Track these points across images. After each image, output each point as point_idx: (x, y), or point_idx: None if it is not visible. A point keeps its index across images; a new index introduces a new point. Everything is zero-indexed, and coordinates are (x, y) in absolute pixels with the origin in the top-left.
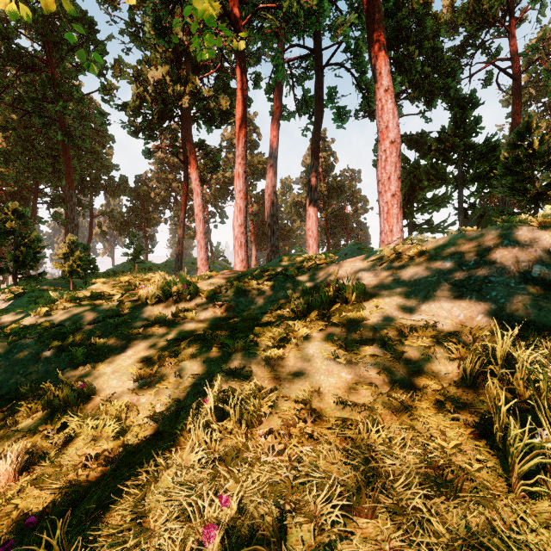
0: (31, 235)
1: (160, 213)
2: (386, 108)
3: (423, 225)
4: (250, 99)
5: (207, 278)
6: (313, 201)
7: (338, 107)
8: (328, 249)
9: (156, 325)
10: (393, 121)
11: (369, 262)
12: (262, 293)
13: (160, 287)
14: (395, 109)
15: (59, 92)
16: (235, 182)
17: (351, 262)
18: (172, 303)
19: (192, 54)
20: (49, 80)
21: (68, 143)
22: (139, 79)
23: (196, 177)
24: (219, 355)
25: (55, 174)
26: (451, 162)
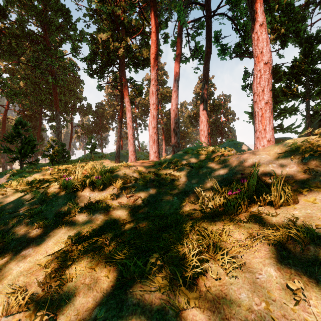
0: (30, 137)
1: (110, 124)
2: (261, 38)
3: (276, 127)
4: (161, 50)
5: (122, 168)
6: (204, 110)
7: (222, 44)
8: (210, 144)
9: (66, 215)
10: (266, 48)
11: (277, 154)
12: (168, 183)
13: (79, 176)
14: (268, 39)
15: (50, 54)
16: (150, 98)
17: (255, 153)
18: (88, 191)
19: (125, 24)
20: (44, 47)
21: (55, 83)
22: (93, 42)
23: (128, 100)
24: (113, 278)
25: (51, 103)
26: (300, 82)
